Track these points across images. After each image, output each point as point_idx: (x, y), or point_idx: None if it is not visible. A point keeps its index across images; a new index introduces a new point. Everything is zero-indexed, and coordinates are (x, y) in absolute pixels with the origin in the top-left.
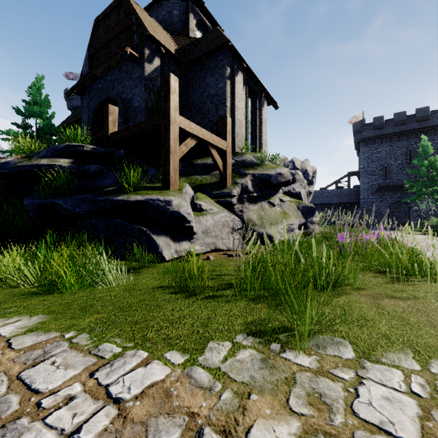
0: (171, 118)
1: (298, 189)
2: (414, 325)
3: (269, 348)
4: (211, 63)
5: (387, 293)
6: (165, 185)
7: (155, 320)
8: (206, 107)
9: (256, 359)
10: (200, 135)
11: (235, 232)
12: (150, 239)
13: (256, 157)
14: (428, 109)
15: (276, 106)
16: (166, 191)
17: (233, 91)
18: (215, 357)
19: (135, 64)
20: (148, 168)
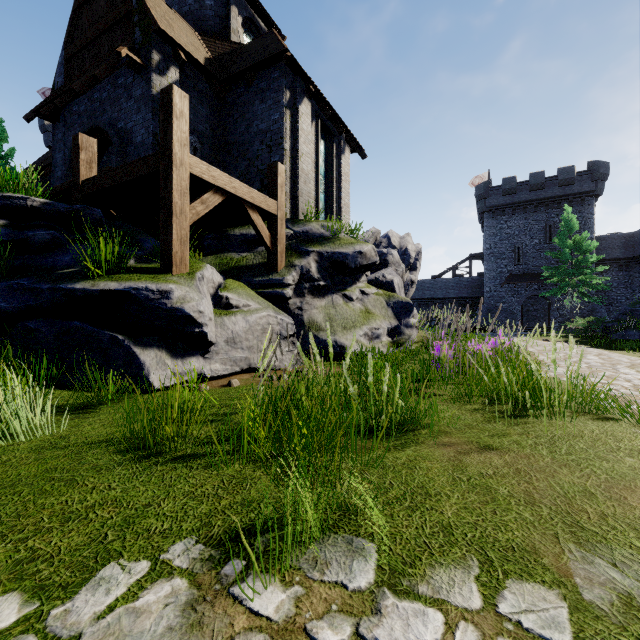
0: (174, 157)
1: (390, 276)
2: (502, 502)
3: (219, 571)
4: (261, 82)
5: (481, 440)
6: (165, 266)
7: (38, 515)
8: (254, 149)
9: (174, 605)
10: (229, 188)
11: (285, 341)
12: (129, 354)
13: (326, 226)
14: (573, 169)
15: (363, 154)
16: (165, 275)
17: (294, 127)
18: (92, 605)
19: (138, 75)
20: (143, 239)
